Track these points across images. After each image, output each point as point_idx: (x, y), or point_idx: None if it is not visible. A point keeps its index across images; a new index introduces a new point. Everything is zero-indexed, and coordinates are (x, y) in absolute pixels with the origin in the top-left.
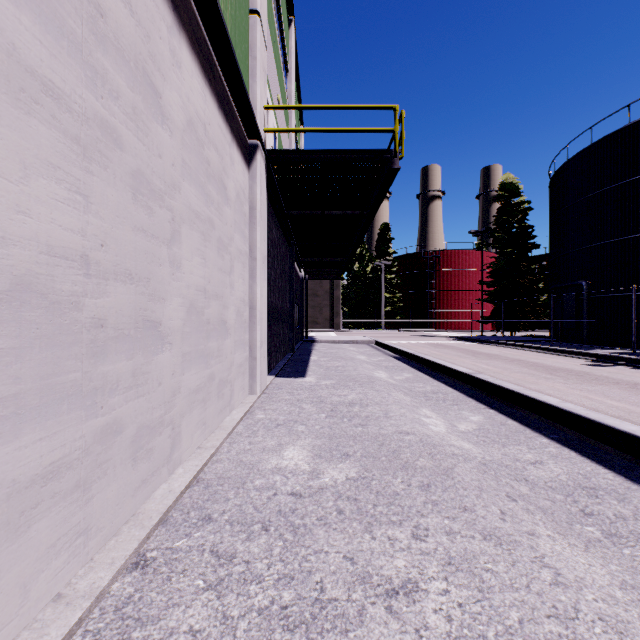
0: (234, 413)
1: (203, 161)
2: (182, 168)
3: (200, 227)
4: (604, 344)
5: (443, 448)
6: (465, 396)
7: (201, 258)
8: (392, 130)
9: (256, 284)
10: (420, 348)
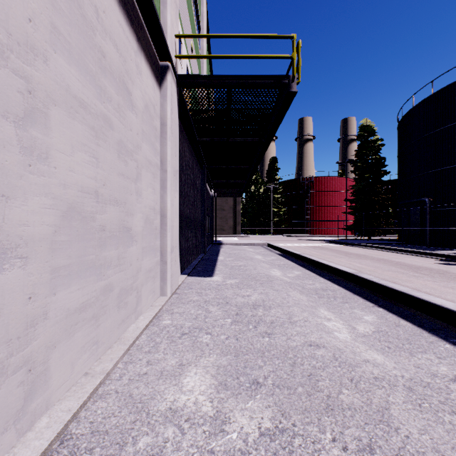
0: (140, 319)
1: (93, 47)
2: (51, 35)
3: (88, 120)
4: (443, 246)
5: (361, 368)
6: (351, 293)
7: (90, 156)
8: (290, 57)
9: (167, 194)
10: (303, 249)
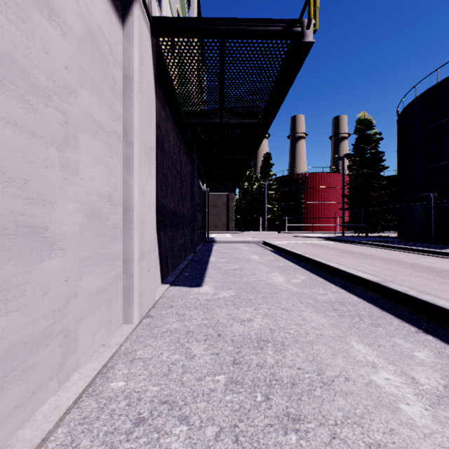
0: (71, 382)
1: None
2: None
3: None
4: None
5: None
6: (378, 309)
7: None
8: None
9: (133, 177)
10: (301, 248)
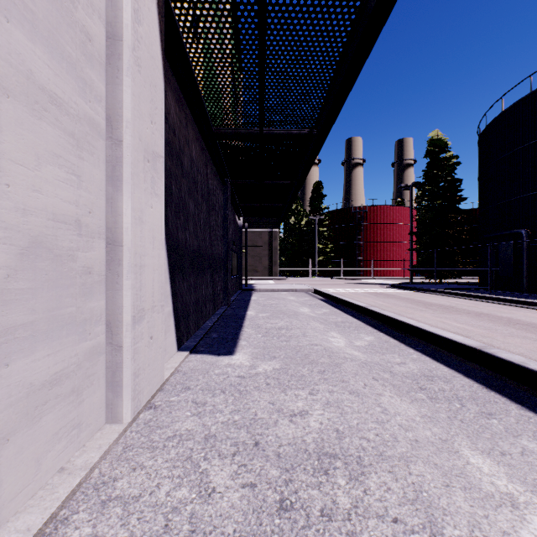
0: None
1: None
2: None
3: None
4: None
5: None
6: (482, 387)
7: None
8: None
9: (121, 194)
10: (362, 297)
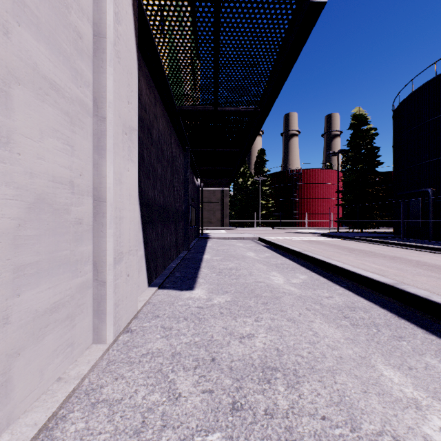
0: None
1: None
2: None
3: None
4: None
5: None
6: (394, 316)
7: None
8: None
9: (105, 160)
10: (298, 244)
